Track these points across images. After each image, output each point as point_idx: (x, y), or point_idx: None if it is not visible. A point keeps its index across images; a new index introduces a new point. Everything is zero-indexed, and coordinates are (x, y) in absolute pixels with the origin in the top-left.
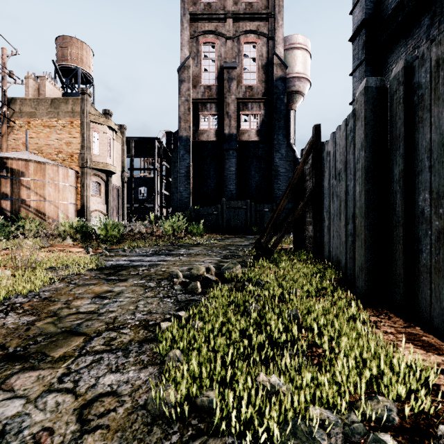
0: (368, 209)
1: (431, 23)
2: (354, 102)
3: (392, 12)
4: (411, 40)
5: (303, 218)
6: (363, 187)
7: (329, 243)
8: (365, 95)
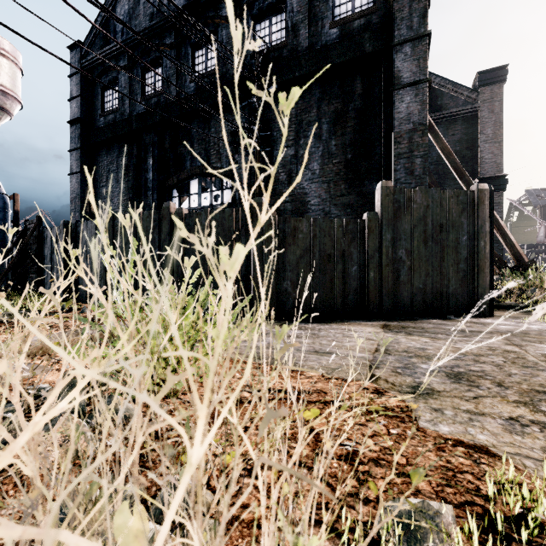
0: (65, 267)
1: (119, 155)
2: (72, 175)
3: (99, 129)
4: (110, 156)
5: (27, 269)
6: (63, 259)
7: (49, 283)
8: (64, 226)
